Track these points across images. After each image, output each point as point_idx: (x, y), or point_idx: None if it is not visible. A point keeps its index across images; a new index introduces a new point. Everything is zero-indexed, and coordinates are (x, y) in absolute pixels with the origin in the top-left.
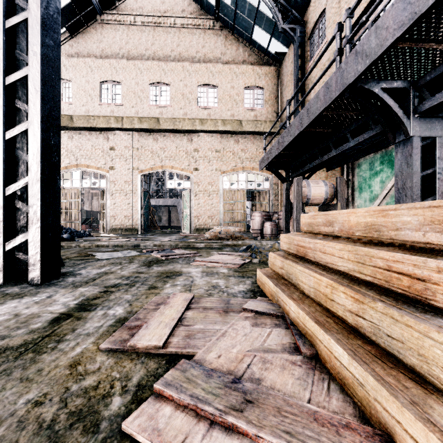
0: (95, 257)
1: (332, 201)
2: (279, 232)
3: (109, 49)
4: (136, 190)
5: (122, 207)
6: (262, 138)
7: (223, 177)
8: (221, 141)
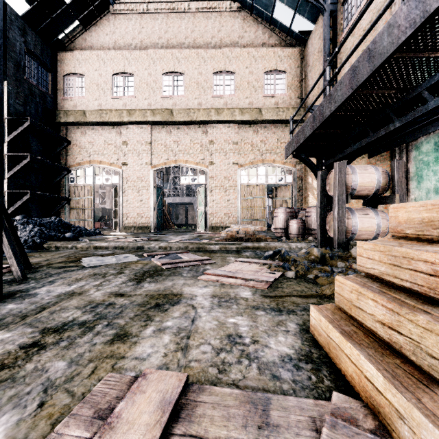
0: (82, 263)
1: (385, 192)
2: (307, 232)
3: (122, 40)
4: (148, 186)
5: (134, 204)
6: (284, 127)
7: (240, 171)
8: (239, 132)
